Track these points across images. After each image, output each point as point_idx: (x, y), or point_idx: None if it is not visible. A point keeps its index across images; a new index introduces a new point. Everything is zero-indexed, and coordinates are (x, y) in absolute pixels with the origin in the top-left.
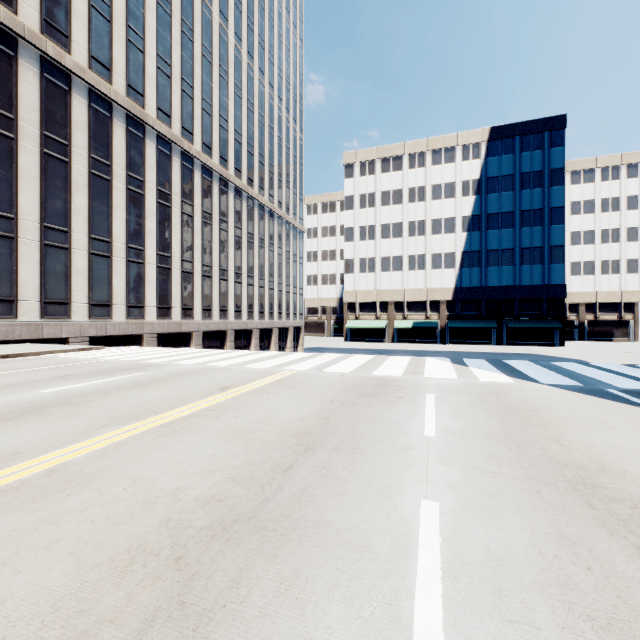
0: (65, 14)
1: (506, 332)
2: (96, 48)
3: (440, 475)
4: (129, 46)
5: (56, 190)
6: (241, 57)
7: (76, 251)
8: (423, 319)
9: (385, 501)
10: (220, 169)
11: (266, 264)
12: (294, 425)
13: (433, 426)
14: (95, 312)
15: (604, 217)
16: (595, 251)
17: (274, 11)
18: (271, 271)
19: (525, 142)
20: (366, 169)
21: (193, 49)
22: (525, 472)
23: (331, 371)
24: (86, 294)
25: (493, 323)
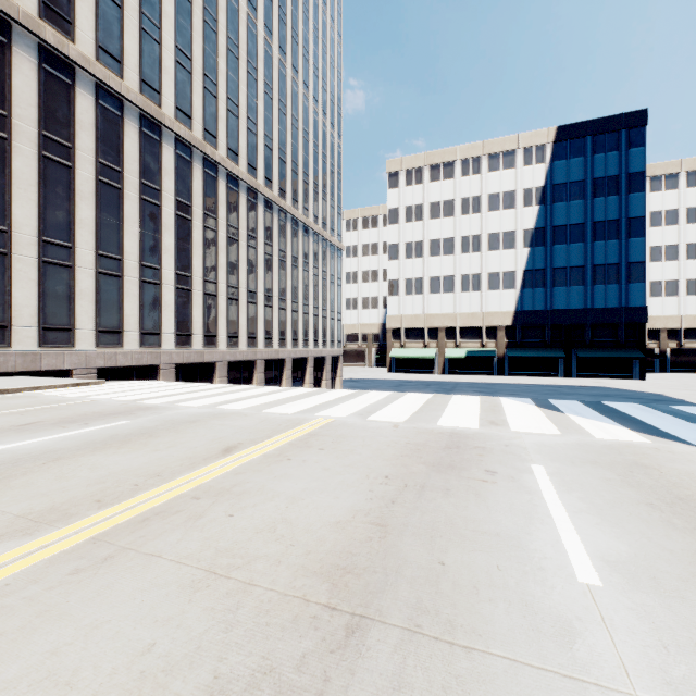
0: None
1: (575, 362)
2: (104, 37)
3: None
4: (143, 36)
5: (57, 199)
6: (272, 52)
7: (81, 270)
8: (478, 347)
9: None
10: (248, 178)
11: (300, 286)
12: (325, 543)
13: (582, 551)
14: (103, 340)
15: (690, 229)
16: (679, 268)
17: (309, 2)
18: (306, 293)
19: (598, 142)
20: (413, 178)
21: (217, 41)
22: None
23: (379, 419)
24: (93, 319)
25: (560, 352)
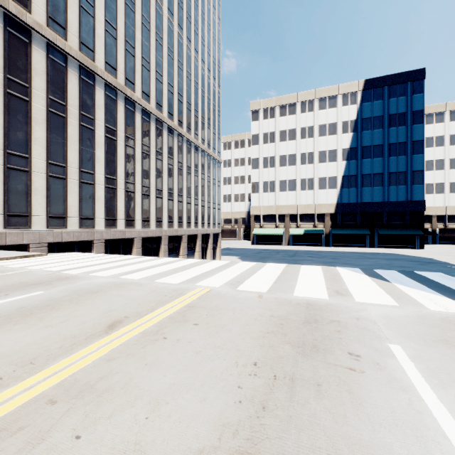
0: None
1: (377, 238)
2: (53, 10)
3: None
4: (81, 11)
5: (18, 123)
6: (173, 27)
7: (36, 173)
8: (312, 227)
9: None
10: (156, 112)
11: (192, 186)
12: None
13: None
14: (52, 223)
15: (452, 149)
16: (445, 175)
17: None
18: (196, 191)
19: (392, 90)
20: (268, 114)
21: (134, 18)
22: None
23: (247, 289)
24: (44, 208)
25: (367, 231)
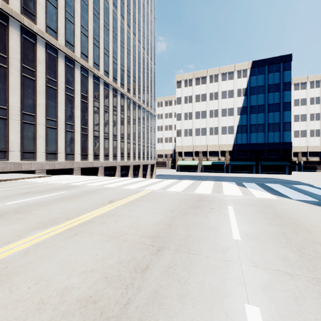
0: (33, 4)
1: (260, 167)
2: (49, 21)
3: (252, 277)
4: (66, 21)
5: (29, 94)
6: (124, 27)
7: (39, 126)
8: (217, 160)
9: (217, 305)
10: (113, 84)
11: (136, 132)
12: (150, 229)
13: (237, 231)
14: (49, 157)
15: (311, 107)
16: (307, 125)
17: (140, 3)
18: (139, 136)
19: (270, 68)
20: (187, 83)
21: (99, 22)
22: (313, 274)
23: (171, 190)
24: (44, 148)
25: (253, 162)
